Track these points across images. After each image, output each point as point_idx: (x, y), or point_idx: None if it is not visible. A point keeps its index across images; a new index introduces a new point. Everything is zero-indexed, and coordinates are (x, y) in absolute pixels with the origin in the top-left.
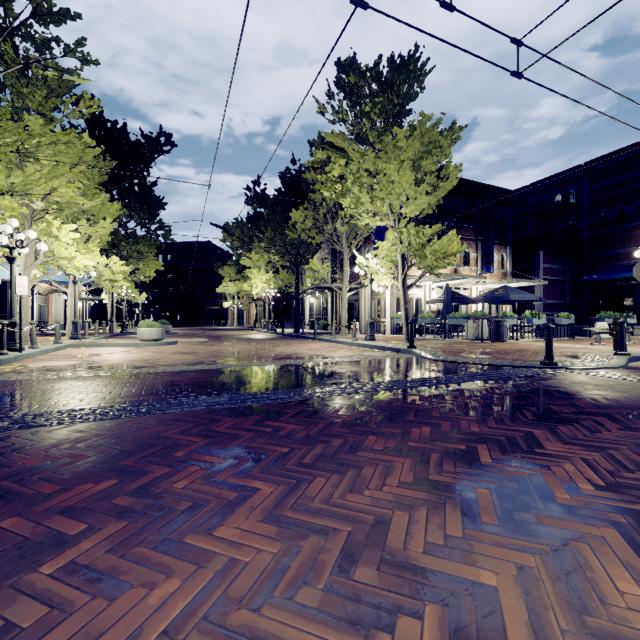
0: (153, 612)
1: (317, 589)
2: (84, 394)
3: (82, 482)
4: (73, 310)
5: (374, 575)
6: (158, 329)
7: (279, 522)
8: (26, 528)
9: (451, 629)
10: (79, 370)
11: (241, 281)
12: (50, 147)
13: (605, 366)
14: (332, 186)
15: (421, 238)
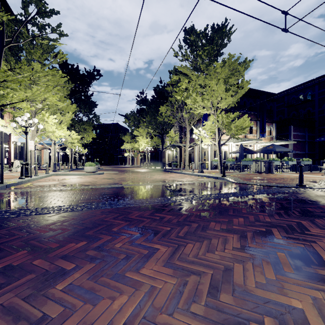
0: (116, 313)
1: (201, 305)
2: (63, 198)
3: (69, 242)
4: (53, 157)
5: (231, 298)
6: (94, 166)
7: (173, 267)
8: (46, 265)
9: None
10: (59, 186)
11: (134, 143)
12: (44, 78)
13: None
14: (181, 93)
15: (229, 119)
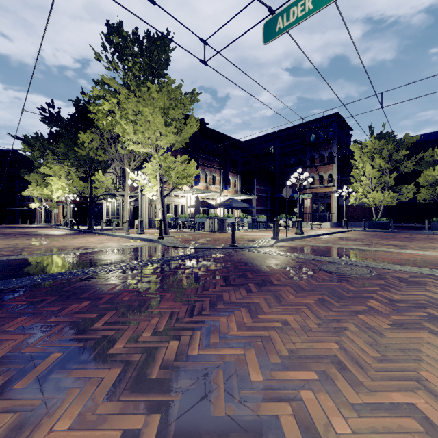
0: None
1: None
2: None
3: None
4: None
5: None
6: None
7: None
8: None
9: None
10: None
11: (42, 186)
12: None
13: (262, 246)
14: (104, 117)
15: (167, 163)
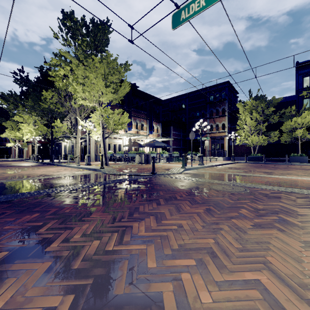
0: None
1: None
2: None
3: None
4: None
5: None
6: None
7: None
8: None
9: None
10: None
11: (15, 130)
12: None
13: (173, 173)
14: (60, 80)
15: (107, 114)
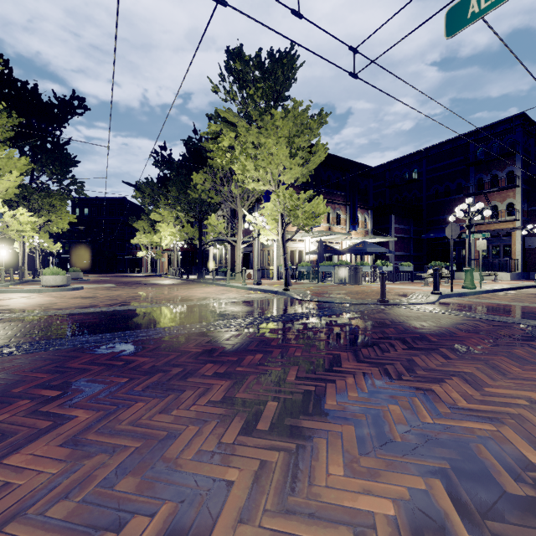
0: None
1: (74, 502)
2: None
3: None
4: None
5: (136, 483)
6: (63, 276)
7: (77, 445)
8: None
9: (175, 521)
10: None
11: (151, 233)
12: None
13: (422, 302)
14: (223, 154)
15: (294, 201)
